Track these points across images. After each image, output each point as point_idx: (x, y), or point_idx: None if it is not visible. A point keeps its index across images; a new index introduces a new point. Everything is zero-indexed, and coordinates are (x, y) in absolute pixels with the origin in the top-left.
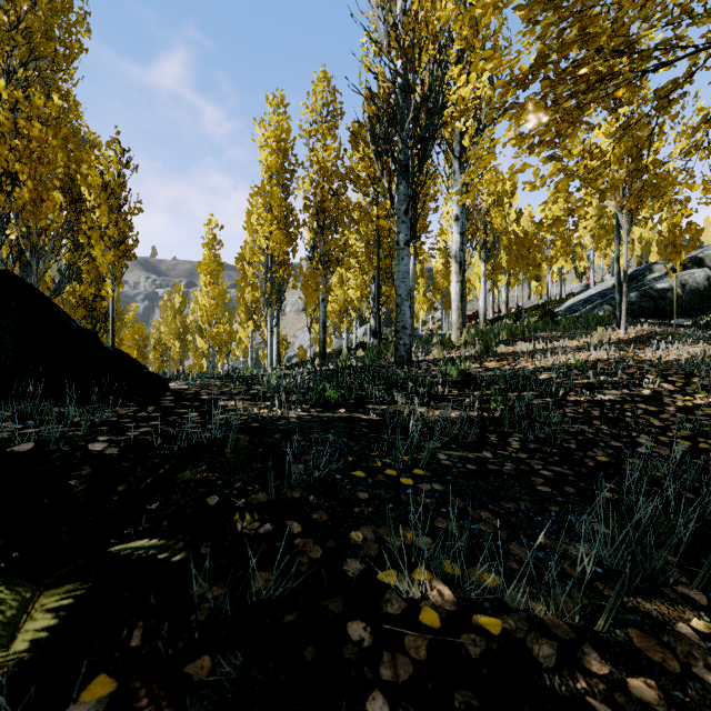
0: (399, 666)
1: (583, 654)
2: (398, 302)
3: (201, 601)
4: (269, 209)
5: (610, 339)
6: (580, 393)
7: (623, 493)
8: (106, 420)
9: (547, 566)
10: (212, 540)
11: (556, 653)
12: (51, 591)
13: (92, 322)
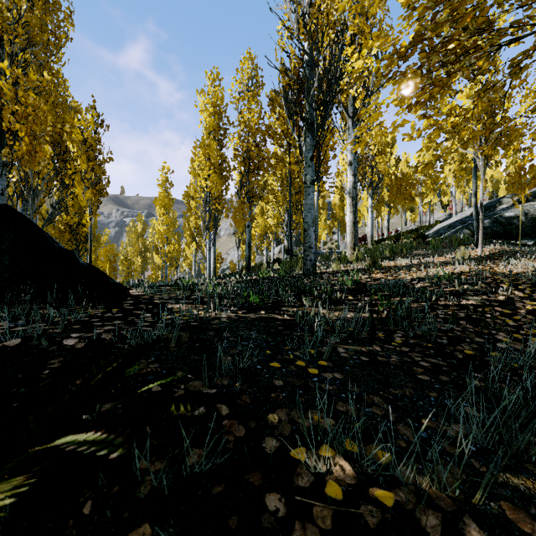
0: (308, 534)
1: (464, 525)
2: (305, 228)
3: (145, 474)
4: (208, 158)
5: (470, 256)
6: (449, 299)
7: (489, 382)
8: (79, 320)
9: (429, 444)
10: (151, 429)
11: (440, 524)
12: (1, 486)
13: (76, 243)
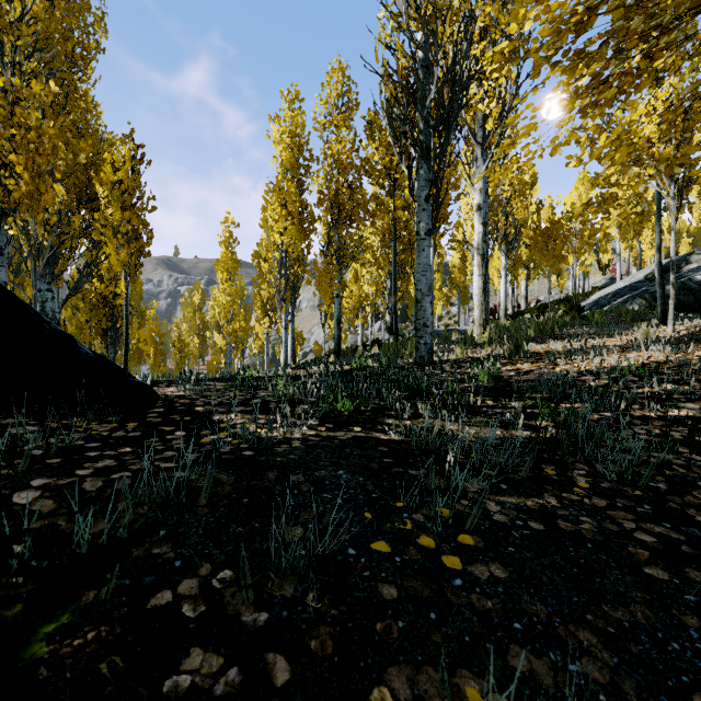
0: None
1: None
2: (418, 298)
3: None
4: (284, 205)
5: (658, 337)
6: (650, 408)
7: None
8: (68, 445)
9: None
10: None
11: None
12: None
13: (113, 320)
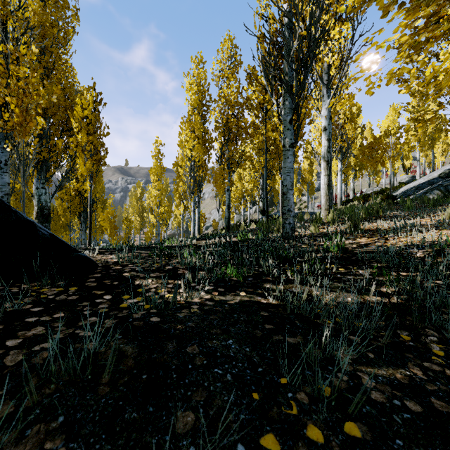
0: None
1: None
2: (284, 191)
3: None
4: (193, 131)
5: None
6: None
7: None
8: (17, 309)
9: None
10: None
11: None
12: None
13: (84, 206)
